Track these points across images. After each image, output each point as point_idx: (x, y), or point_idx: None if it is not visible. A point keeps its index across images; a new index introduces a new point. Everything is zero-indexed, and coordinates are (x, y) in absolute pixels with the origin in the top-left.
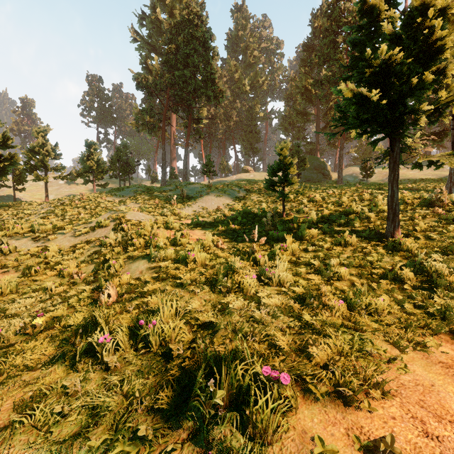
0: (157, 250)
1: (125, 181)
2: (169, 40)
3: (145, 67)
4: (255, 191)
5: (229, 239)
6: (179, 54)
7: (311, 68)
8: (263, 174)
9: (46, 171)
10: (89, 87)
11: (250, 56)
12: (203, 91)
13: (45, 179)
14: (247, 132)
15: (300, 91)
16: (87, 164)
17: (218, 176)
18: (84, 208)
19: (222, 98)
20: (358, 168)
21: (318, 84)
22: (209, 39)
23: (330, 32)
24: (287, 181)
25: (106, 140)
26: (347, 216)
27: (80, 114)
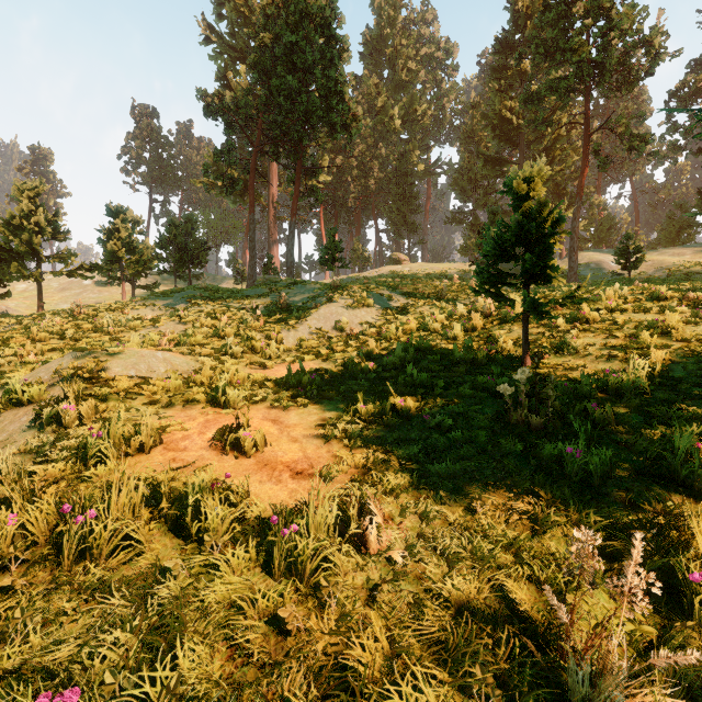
0: None
1: (195, 280)
2: (263, 27)
3: (224, 86)
4: (422, 295)
5: (400, 473)
6: (278, 49)
7: (510, 83)
8: (427, 267)
9: (39, 261)
10: (137, 126)
11: (402, 69)
12: (321, 113)
13: (36, 275)
14: (398, 196)
15: (490, 122)
16: (107, 248)
17: (349, 268)
18: (59, 336)
19: (356, 128)
20: (597, 254)
21: (532, 98)
22: (333, 20)
23: None
24: (544, 269)
25: (165, 213)
26: None
27: (121, 170)
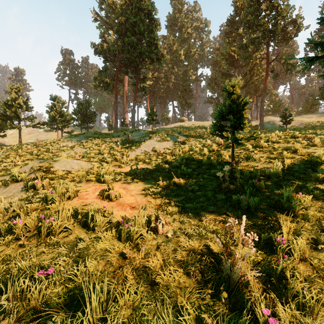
0: (12, 277)
1: (90, 129)
2: (121, 14)
3: (103, 40)
4: (192, 136)
5: (174, 207)
6: (127, 24)
7: (233, 39)
8: (195, 123)
9: (19, 120)
10: (63, 58)
11: (185, 32)
12: (147, 54)
13: (18, 127)
14: (183, 90)
15: (224, 57)
16: (50, 115)
17: (159, 123)
18: (30, 154)
19: (163, 60)
20: (273, 117)
21: (243, 47)
22: (153, 11)
23: (254, 1)
24: (240, 124)
25: (76, 98)
26: (317, 167)
27: (56, 79)
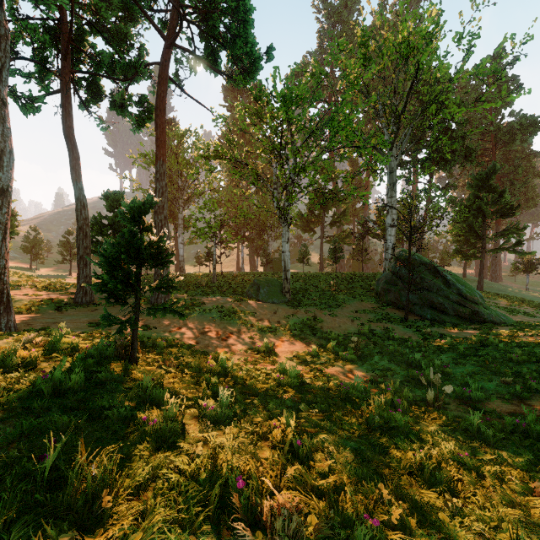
0: None
1: None
2: None
3: None
4: None
5: None
6: None
7: None
8: None
9: None
10: None
11: None
12: None
13: None
14: None
15: None
16: None
17: None
18: None
19: None
20: None
21: None
22: None
23: None
24: None
25: None
26: None
27: None
